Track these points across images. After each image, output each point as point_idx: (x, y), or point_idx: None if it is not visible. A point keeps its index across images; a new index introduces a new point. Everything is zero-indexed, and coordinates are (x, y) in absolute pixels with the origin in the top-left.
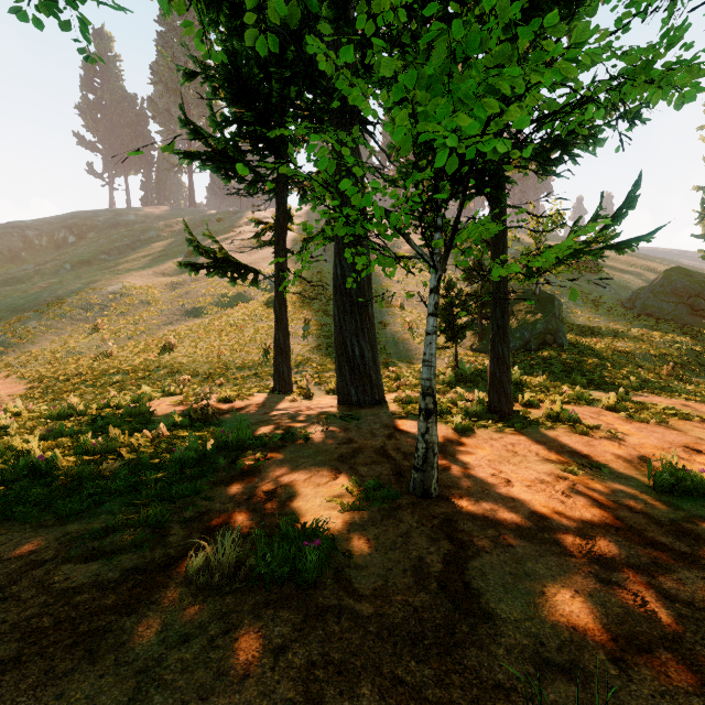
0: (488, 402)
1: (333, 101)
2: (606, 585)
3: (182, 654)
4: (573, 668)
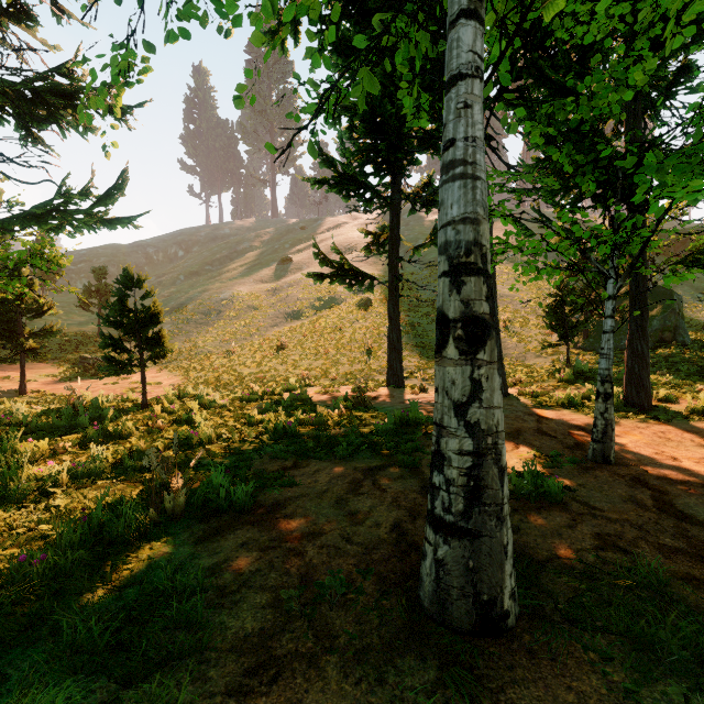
0: (624, 396)
1: None
2: None
3: None
4: None
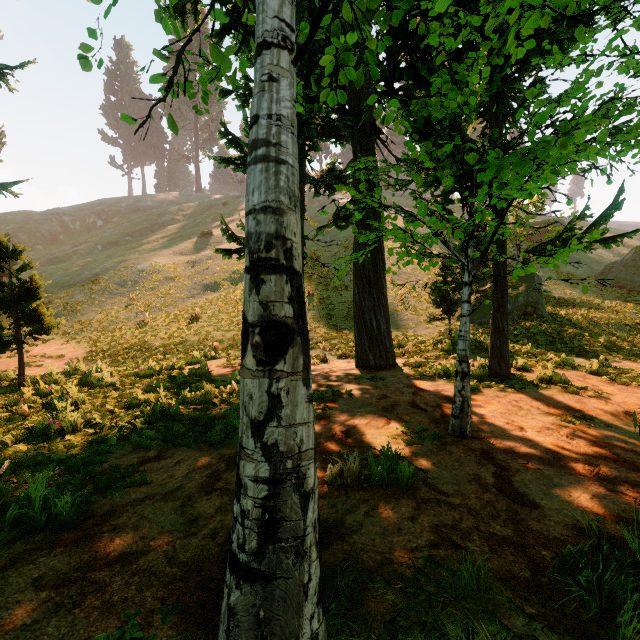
0: (489, 367)
1: (360, 122)
2: (613, 493)
3: (354, 518)
4: (601, 532)
